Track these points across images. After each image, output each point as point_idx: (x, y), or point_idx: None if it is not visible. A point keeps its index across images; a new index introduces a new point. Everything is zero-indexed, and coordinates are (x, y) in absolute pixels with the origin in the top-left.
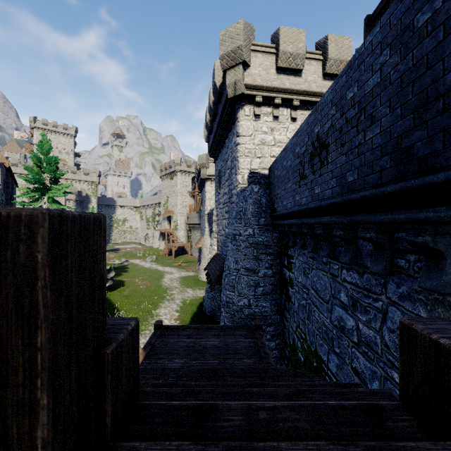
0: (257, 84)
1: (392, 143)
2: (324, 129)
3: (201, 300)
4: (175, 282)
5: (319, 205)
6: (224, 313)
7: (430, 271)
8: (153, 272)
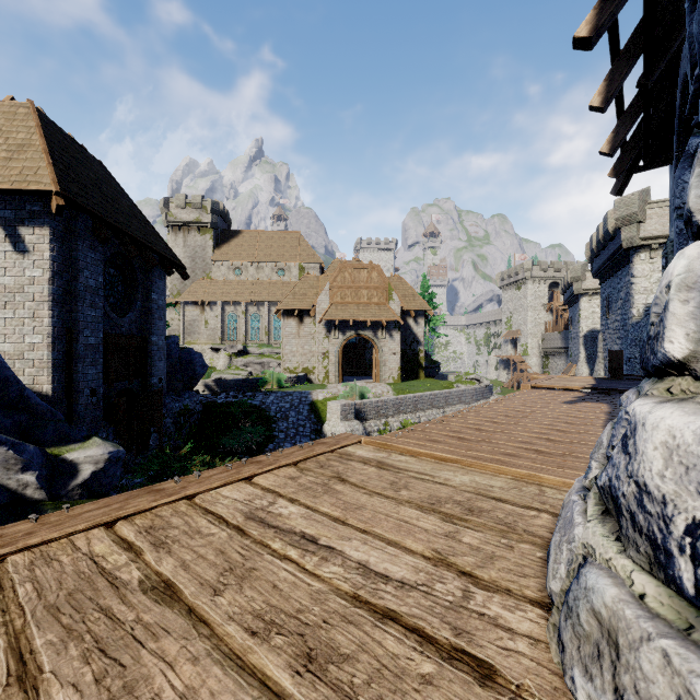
0: (653, 236)
1: None
2: None
3: None
4: None
5: None
6: None
7: None
8: None
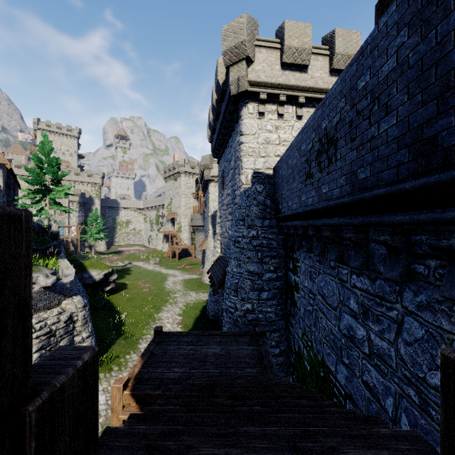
0: (261, 81)
1: (411, 134)
2: (332, 123)
3: (204, 304)
4: (178, 285)
5: (327, 205)
6: (227, 318)
7: None
8: (157, 274)
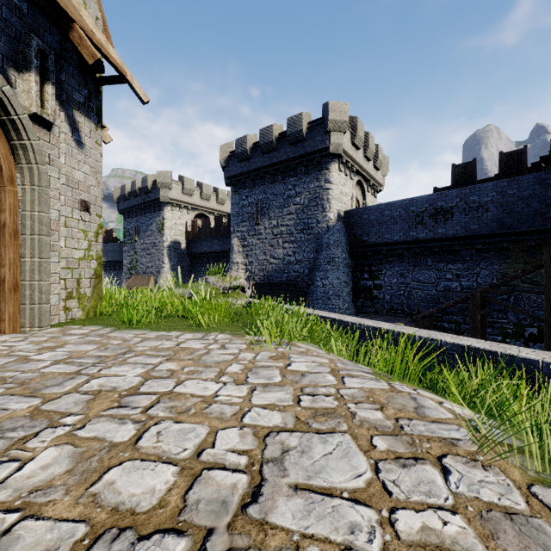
0: (346, 151)
1: (497, 220)
2: (449, 205)
3: None
4: None
5: (446, 237)
6: None
7: (503, 254)
8: None
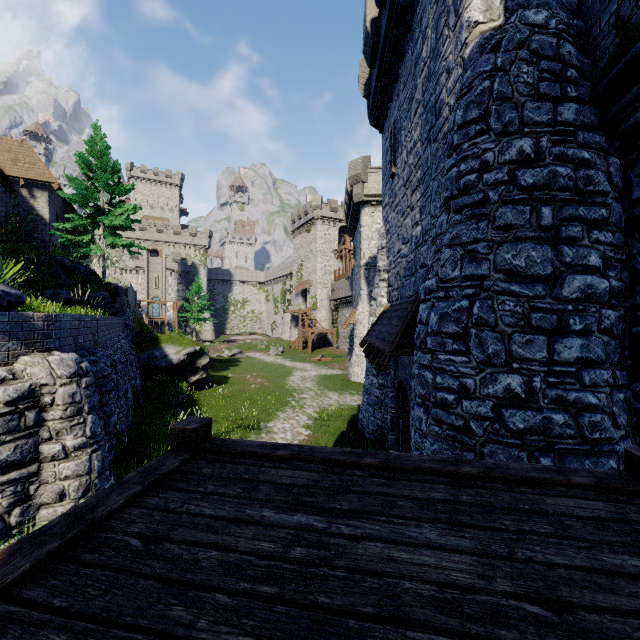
0: None
1: None
2: None
3: (353, 411)
4: (308, 381)
5: None
6: (427, 425)
7: None
8: (277, 367)
